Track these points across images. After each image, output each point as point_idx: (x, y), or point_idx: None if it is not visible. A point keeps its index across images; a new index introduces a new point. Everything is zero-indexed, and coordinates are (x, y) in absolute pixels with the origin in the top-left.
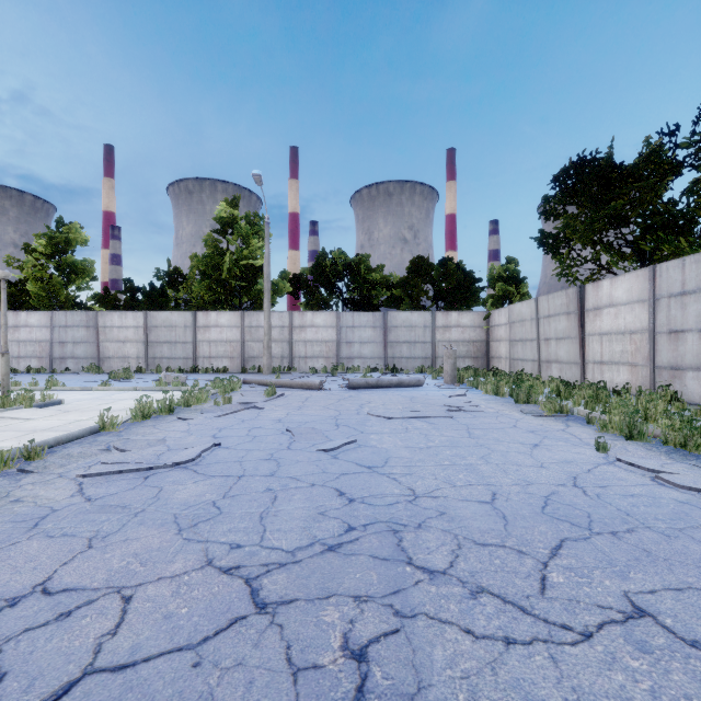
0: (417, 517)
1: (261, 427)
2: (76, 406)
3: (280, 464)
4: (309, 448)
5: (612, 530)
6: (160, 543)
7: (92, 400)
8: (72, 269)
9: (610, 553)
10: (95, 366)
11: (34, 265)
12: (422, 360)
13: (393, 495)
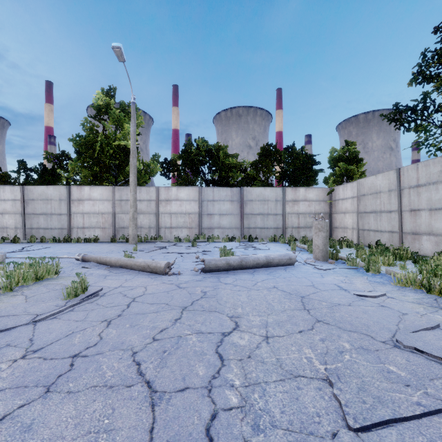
0: None
1: None
2: None
3: None
4: None
5: None
6: None
7: None
8: None
9: None
10: None
11: None
12: (274, 230)
13: None
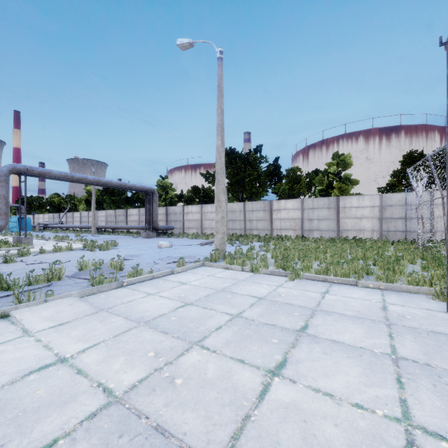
0: None
1: None
2: None
3: None
4: None
5: None
6: None
7: None
8: None
9: None
10: None
11: None
12: None
13: None
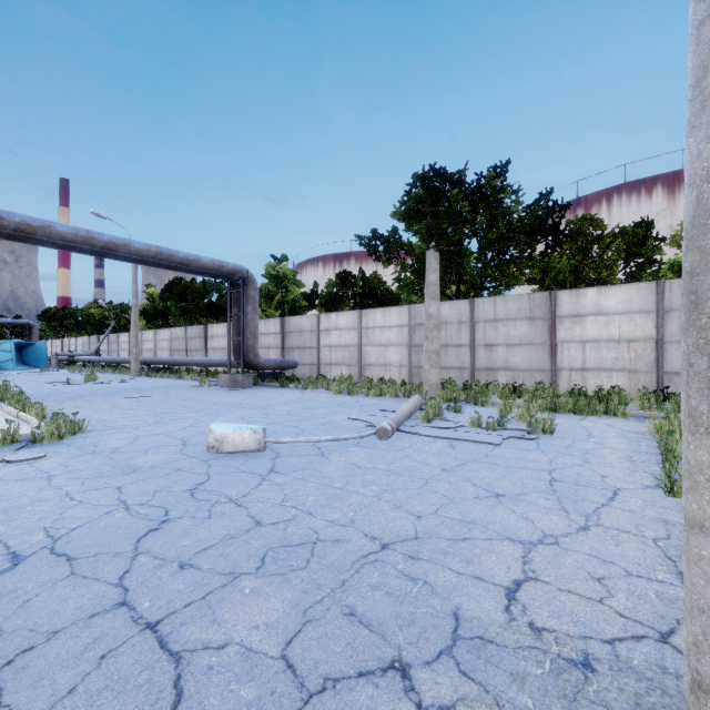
0: None
1: None
2: None
3: None
4: None
5: None
6: None
7: None
8: None
9: None
10: None
11: None
12: None
13: None
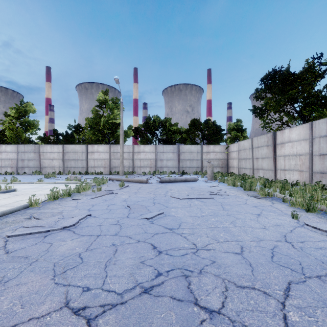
0: (199, 265)
1: (114, 204)
2: (22, 192)
3: (122, 227)
4: (138, 217)
5: (317, 275)
6: (39, 287)
7: (32, 189)
8: (28, 124)
9: (322, 294)
10: (38, 171)
11: (9, 122)
12: (196, 168)
13: (184, 248)
